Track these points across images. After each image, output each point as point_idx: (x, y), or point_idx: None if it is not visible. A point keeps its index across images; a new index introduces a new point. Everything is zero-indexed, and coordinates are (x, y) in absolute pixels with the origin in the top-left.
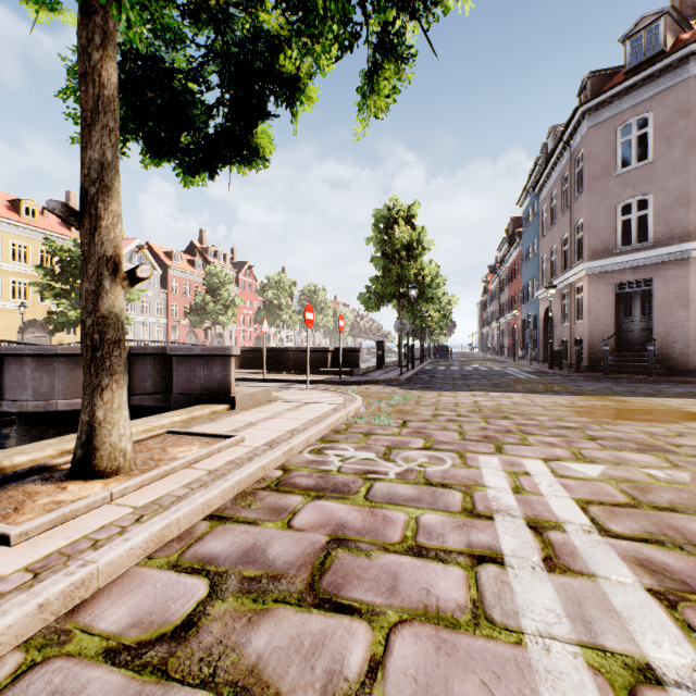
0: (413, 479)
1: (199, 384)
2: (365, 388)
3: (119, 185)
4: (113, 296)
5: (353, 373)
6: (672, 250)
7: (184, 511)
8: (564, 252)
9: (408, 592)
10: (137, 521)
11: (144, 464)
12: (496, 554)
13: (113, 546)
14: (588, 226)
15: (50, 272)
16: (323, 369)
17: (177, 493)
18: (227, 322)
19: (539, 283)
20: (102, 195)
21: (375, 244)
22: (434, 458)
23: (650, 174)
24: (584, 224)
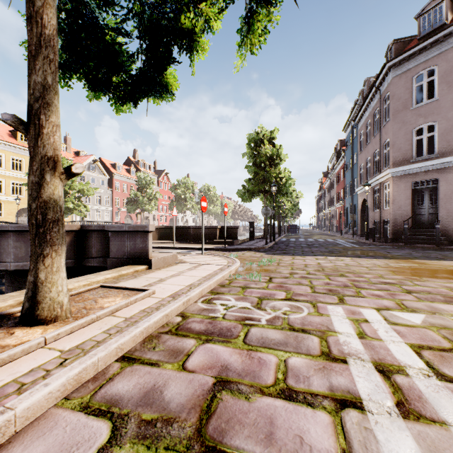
0: (280, 325)
1: (127, 251)
2: (242, 254)
3: (57, 103)
4: (53, 186)
5: (234, 243)
6: (452, 159)
7: (99, 356)
8: (376, 162)
9: (283, 439)
10: (60, 365)
11: (77, 313)
12: (355, 398)
13: (33, 391)
14: (393, 144)
15: None
16: (213, 240)
17: (98, 338)
18: (151, 209)
19: (358, 183)
20: (44, 109)
21: (248, 157)
22: (294, 307)
23: (436, 108)
24: (390, 142)
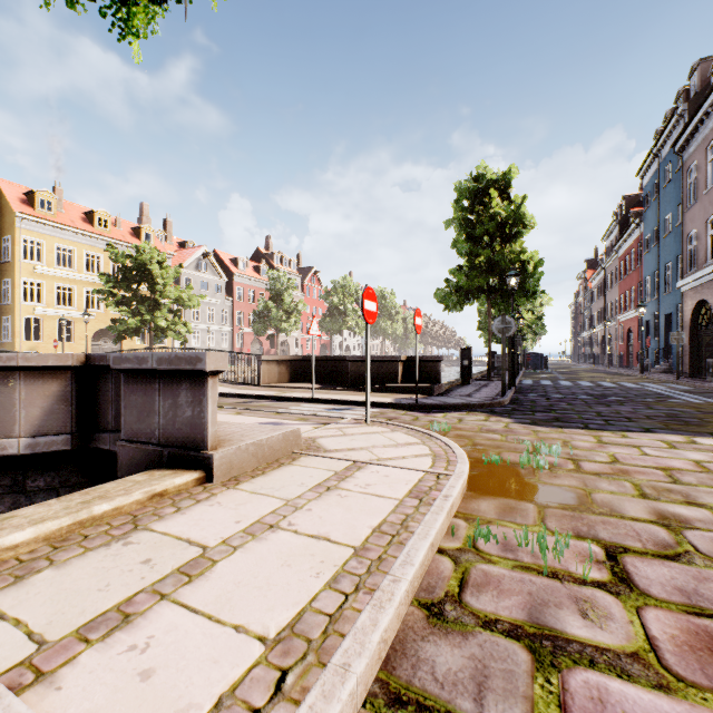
0: None
1: (157, 425)
2: (458, 419)
3: None
4: None
5: (434, 391)
6: None
7: None
8: None
9: None
10: None
11: None
12: None
13: None
14: None
15: (113, 279)
16: (392, 384)
17: None
18: (290, 329)
19: (683, 269)
20: None
21: (457, 227)
22: None
23: None
24: None
